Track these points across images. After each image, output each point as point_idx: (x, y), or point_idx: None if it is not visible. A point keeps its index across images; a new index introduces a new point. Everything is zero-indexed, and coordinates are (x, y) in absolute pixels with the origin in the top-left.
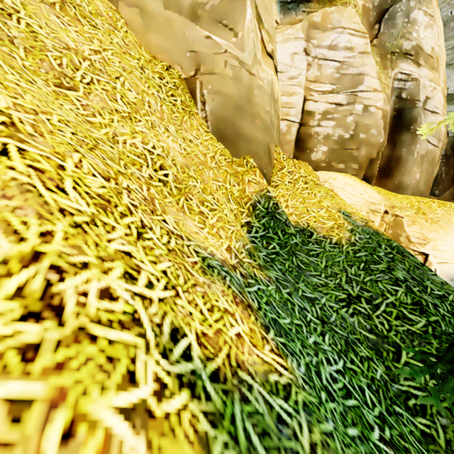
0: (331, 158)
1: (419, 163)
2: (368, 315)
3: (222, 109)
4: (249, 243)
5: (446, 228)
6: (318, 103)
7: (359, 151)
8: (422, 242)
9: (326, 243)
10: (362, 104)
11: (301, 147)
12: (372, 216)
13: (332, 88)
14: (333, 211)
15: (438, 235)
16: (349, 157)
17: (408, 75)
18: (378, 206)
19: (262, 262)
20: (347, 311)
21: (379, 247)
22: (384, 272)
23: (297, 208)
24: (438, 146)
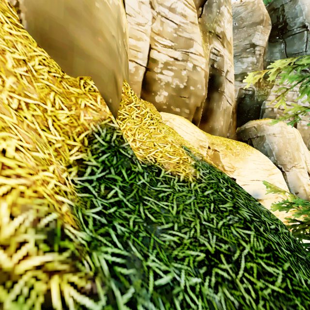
0: (170, 102)
1: (223, 114)
2: (232, 281)
3: (45, 2)
4: (68, 199)
5: (243, 160)
6: (161, 54)
7: (189, 100)
8: (231, 170)
9: (175, 181)
10: (192, 63)
11: (147, 89)
12: (201, 150)
13: (171, 44)
14: (177, 146)
15: (240, 165)
16: (183, 104)
17: (218, 51)
18: (204, 143)
19: (89, 232)
20: (210, 282)
21: (219, 181)
22: (232, 213)
23: (144, 142)
24: (232, 105)
